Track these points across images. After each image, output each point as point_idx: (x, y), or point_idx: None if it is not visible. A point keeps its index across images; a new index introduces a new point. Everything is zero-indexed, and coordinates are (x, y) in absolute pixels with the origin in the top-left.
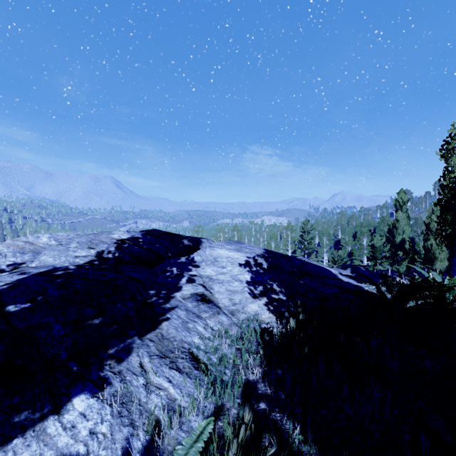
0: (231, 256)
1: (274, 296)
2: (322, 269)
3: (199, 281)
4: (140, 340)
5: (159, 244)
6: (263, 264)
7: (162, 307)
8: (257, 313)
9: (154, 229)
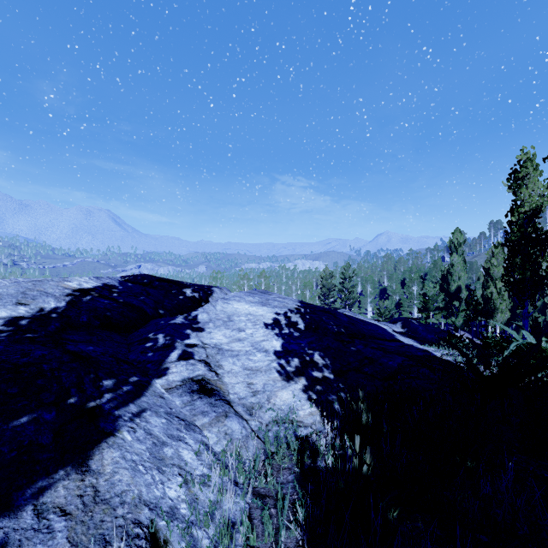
0: (254, 312)
1: (316, 375)
2: (376, 328)
3: (201, 354)
4: (34, 515)
5: (145, 295)
6: (299, 323)
7: (117, 415)
8: (291, 407)
9: (141, 274)
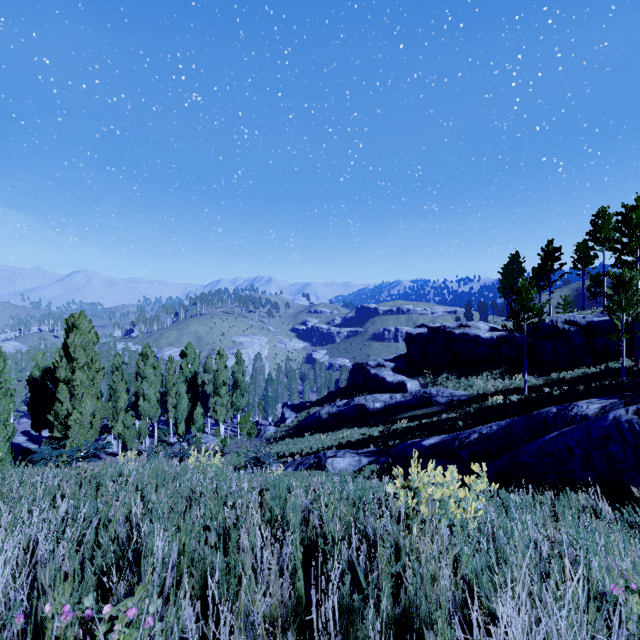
0: None
1: None
2: (15, 445)
3: None
4: None
5: None
6: None
7: None
8: None
9: None
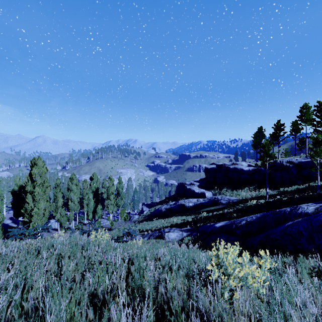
0: None
1: None
2: (5, 224)
3: None
4: None
5: None
6: None
7: None
8: None
9: None
